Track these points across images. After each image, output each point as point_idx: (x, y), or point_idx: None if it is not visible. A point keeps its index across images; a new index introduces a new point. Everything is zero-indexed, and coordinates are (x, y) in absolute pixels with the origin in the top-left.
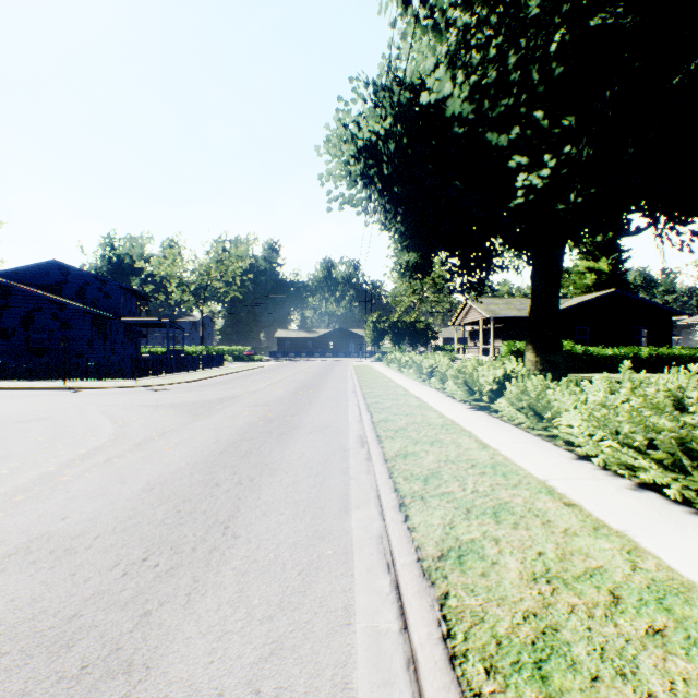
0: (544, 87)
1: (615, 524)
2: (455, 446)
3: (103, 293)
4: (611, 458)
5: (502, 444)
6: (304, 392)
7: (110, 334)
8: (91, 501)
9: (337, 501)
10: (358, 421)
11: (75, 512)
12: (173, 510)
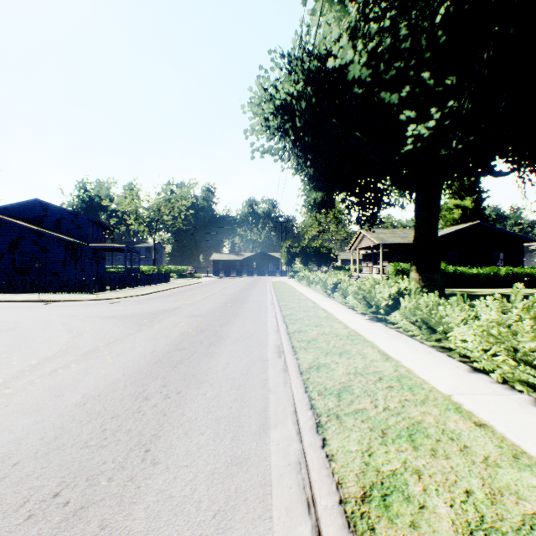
0: (430, 53)
1: (533, 450)
2: (361, 357)
3: (75, 225)
4: (506, 372)
5: (402, 355)
6: (232, 304)
7: (81, 257)
8: (23, 417)
9: (256, 417)
10: (275, 331)
11: (5, 431)
12: (99, 429)
